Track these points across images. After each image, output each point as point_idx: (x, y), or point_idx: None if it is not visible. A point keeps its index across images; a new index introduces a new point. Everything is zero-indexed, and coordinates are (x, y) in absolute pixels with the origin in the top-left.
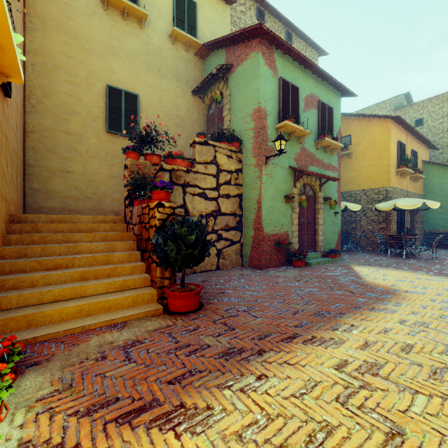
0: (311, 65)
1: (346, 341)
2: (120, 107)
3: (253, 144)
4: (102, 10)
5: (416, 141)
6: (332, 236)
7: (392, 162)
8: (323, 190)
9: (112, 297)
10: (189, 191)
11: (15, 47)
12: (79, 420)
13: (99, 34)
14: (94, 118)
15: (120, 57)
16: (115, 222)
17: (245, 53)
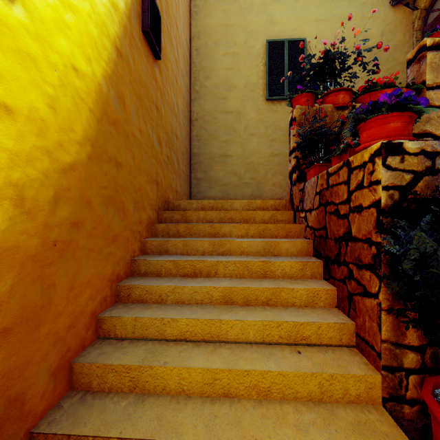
0: None
1: None
2: (282, 63)
3: None
4: None
5: None
6: None
7: None
8: None
9: (273, 362)
10: None
11: None
12: None
13: None
14: (253, 87)
15: (281, 0)
16: (276, 210)
17: None
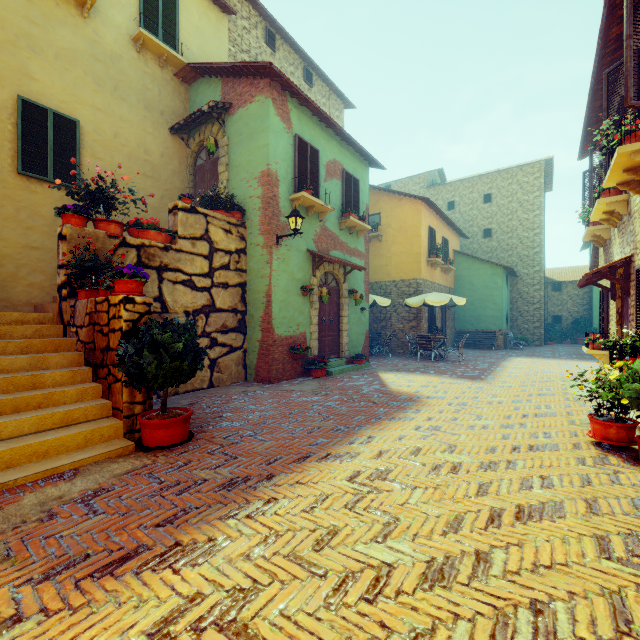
0: (334, 125)
1: (361, 453)
2: (45, 136)
3: (260, 217)
4: None
5: (448, 228)
6: (358, 338)
7: (423, 250)
8: (348, 280)
9: (49, 436)
10: (168, 277)
11: None
12: (36, 587)
13: (3, 10)
14: None
15: (43, 55)
16: (41, 323)
17: (250, 93)
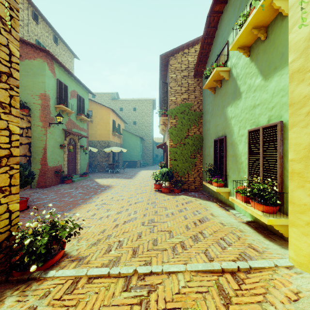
0: (75, 76)
1: (96, 201)
2: None
3: (40, 113)
4: None
5: (120, 120)
6: (84, 166)
7: (110, 129)
8: (80, 141)
9: None
10: None
11: None
12: None
13: None
14: None
15: None
16: None
17: (33, 55)
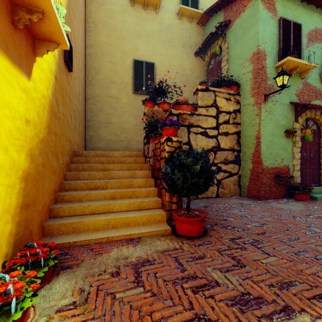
0: None
1: None
2: (142, 74)
3: (251, 85)
4: (130, 7)
5: None
6: None
7: None
8: None
9: (131, 214)
10: (192, 130)
11: (56, 11)
12: None
13: (129, 25)
14: (125, 84)
15: (142, 38)
16: (137, 157)
17: (243, 5)
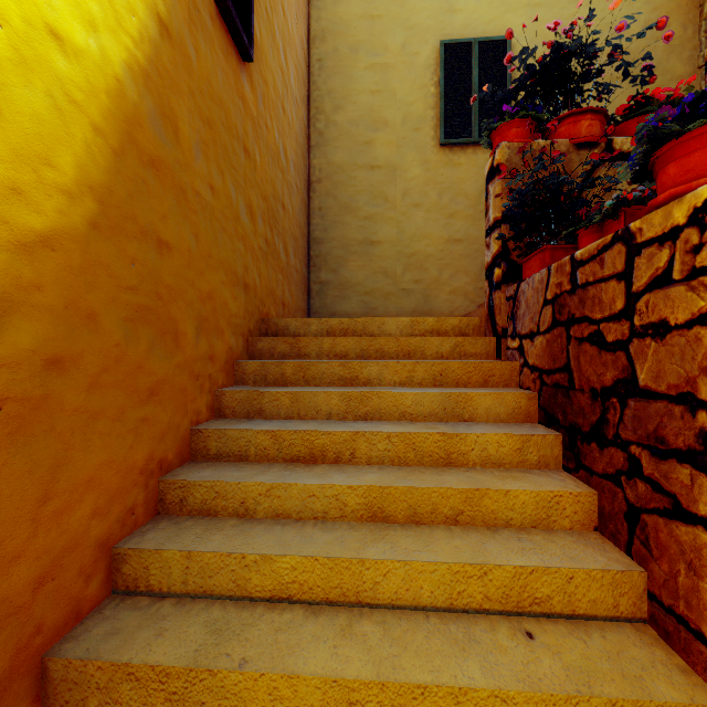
0: None
1: None
2: (468, 81)
3: None
4: None
5: None
6: None
7: None
8: None
9: (476, 663)
10: None
11: None
12: None
13: None
14: (417, 124)
15: None
16: (462, 335)
17: None
